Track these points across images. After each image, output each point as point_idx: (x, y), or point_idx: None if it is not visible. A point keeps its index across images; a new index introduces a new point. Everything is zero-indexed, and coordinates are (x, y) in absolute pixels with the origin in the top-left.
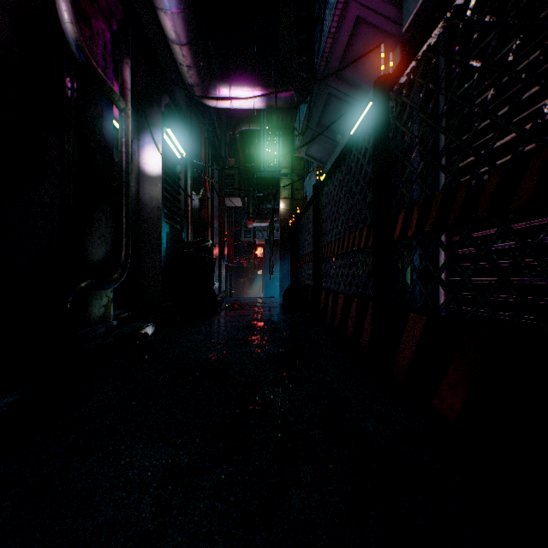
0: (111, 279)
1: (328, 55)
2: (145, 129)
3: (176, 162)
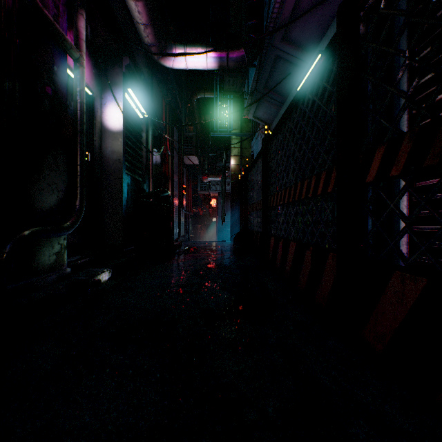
0: (62, 227)
1: (276, 15)
2: (107, 88)
3: (138, 121)
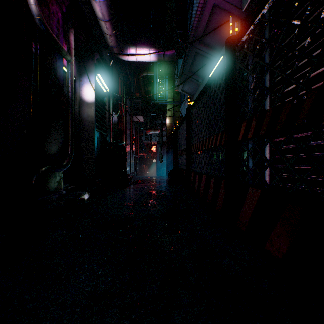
0: (62, 165)
1: (195, 28)
2: (84, 74)
3: (103, 94)
